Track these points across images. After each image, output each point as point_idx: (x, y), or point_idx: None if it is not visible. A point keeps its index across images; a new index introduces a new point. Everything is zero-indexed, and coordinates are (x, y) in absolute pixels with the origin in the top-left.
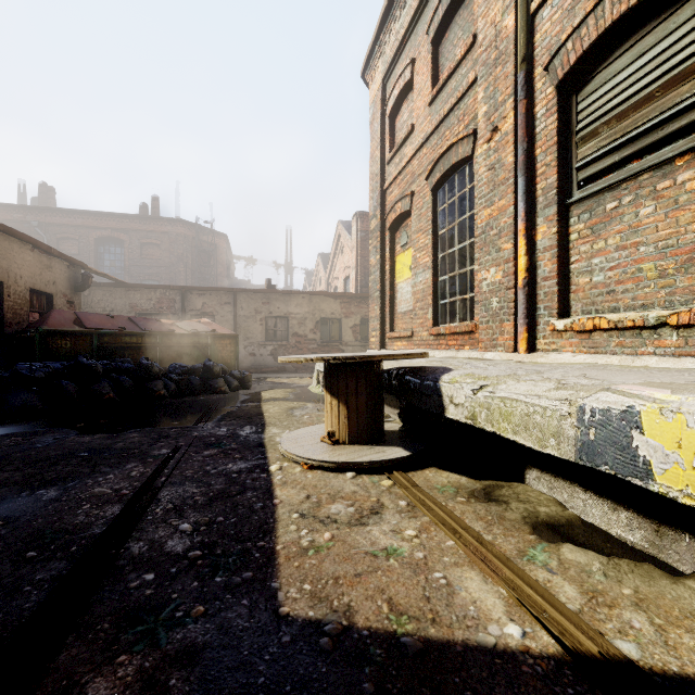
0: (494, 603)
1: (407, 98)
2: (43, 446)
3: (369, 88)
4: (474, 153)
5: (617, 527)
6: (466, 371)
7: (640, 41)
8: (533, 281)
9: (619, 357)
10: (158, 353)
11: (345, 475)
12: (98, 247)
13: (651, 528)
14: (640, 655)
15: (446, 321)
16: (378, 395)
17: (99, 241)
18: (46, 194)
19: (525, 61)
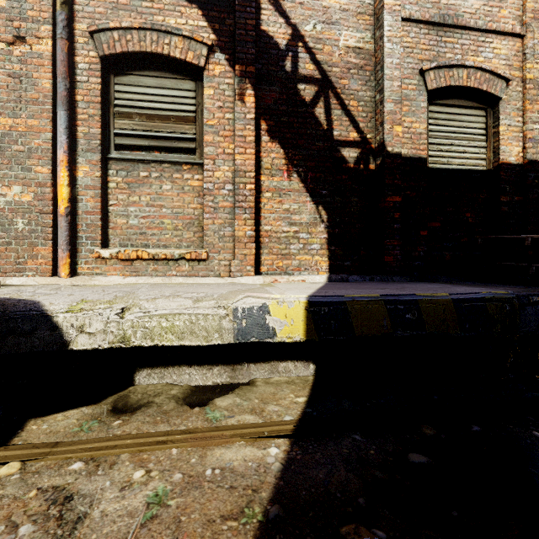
0: (250, 450)
1: None
2: None
3: None
4: None
5: (213, 378)
6: (73, 298)
7: (162, 78)
8: (74, 212)
9: (160, 278)
10: None
11: None
12: None
13: (230, 369)
14: (292, 417)
15: None
16: None
17: None
18: None
19: (67, 5)
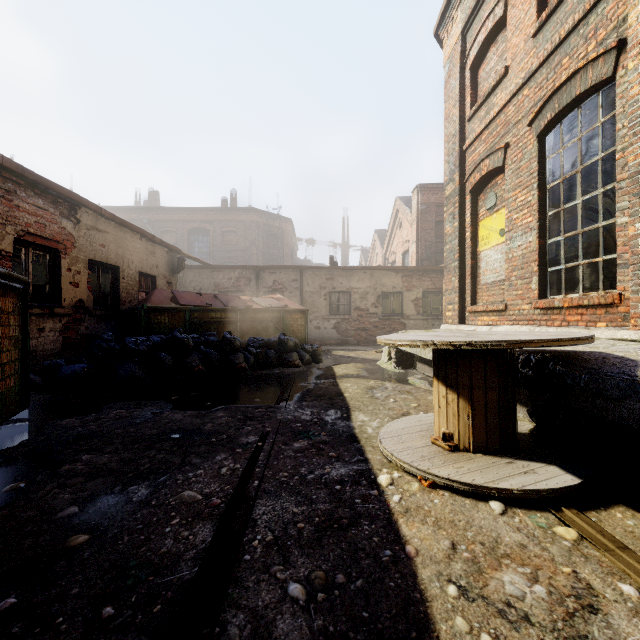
0: None
1: (496, 40)
2: (142, 422)
3: (444, 45)
4: (615, 73)
5: None
6: None
7: None
8: None
9: None
10: (238, 327)
11: (488, 505)
12: (190, 236)
13: None
14: None
15: (560, 292)
16: (512, 390)
17: (191, 232)
18: (153, 198)
19: None
